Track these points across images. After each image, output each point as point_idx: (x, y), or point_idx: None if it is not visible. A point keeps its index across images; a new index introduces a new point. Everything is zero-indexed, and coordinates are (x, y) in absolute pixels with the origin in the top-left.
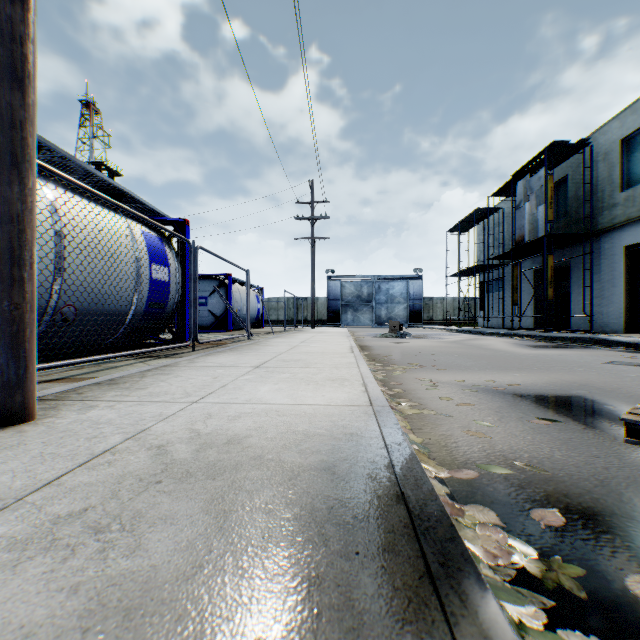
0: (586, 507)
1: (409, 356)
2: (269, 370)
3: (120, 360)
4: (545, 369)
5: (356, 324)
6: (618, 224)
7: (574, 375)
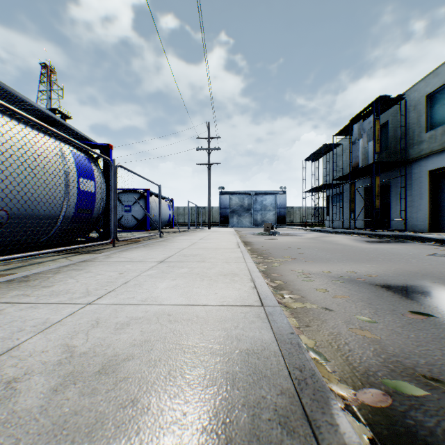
0: None
1: (281, 250)
2: (170, 265)
3: (48, 256)
4: (388, 260)
5: (240, 225)
6: (424, 155)
7: (413, 266)
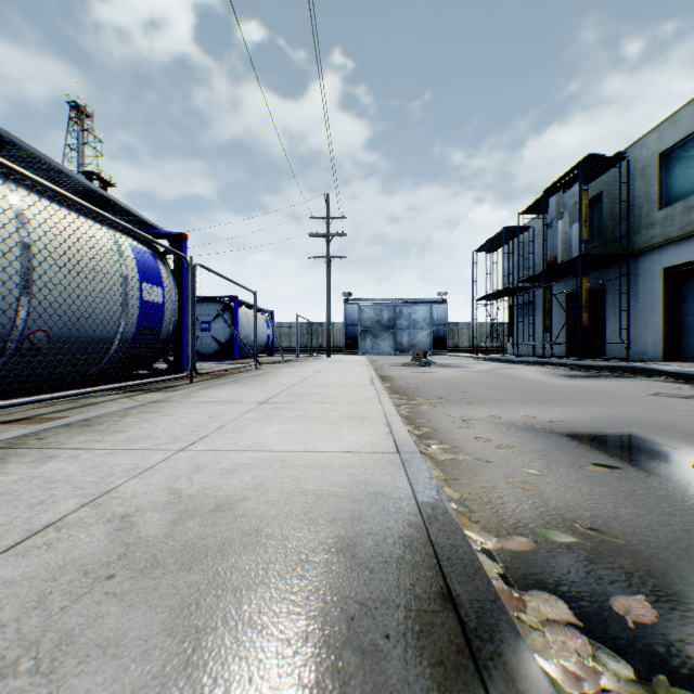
0: (677, 590)
1: (435, 388)
2: (277, 406)
3: (103, 395)
4: (587, 402)
5: (376, 351)
6: (656, 244)
7: (620, 409)
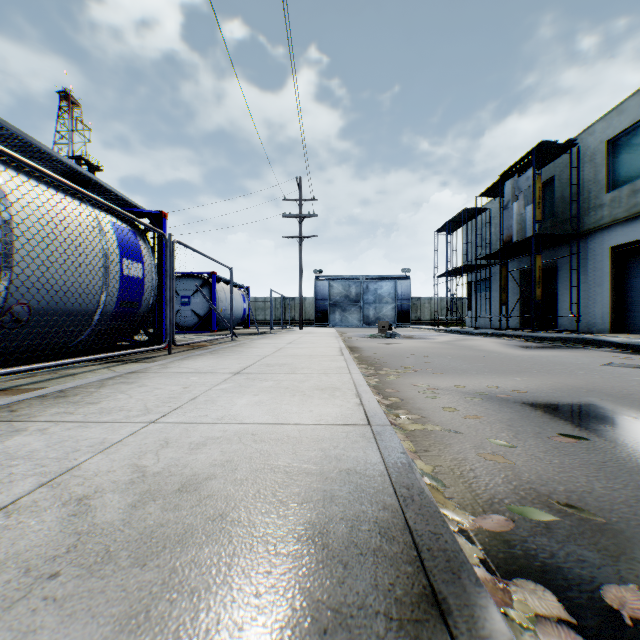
0: None
1: (401, 358)
2: (250, 377)
3: (83, 365)
4: (545, 372)
5: (344, 324)
6: (604, 225)
7: (577, 379)
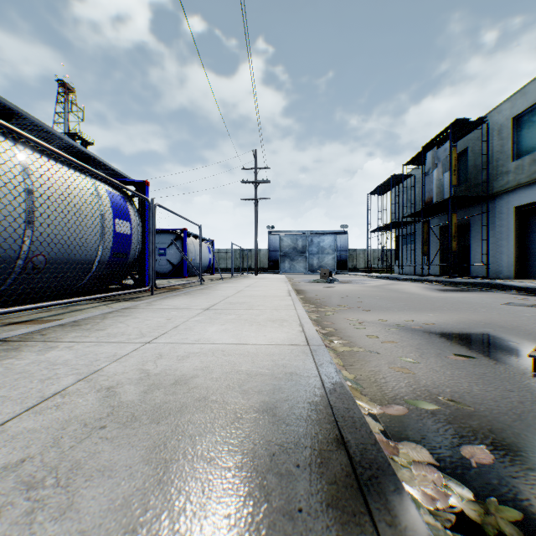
0: (510, 442)
1: (338, 299)
2: (217, 312)
3: (86, 303)
4: (454, 310)
5: (292, 271)
6: (510, 188)
7: (479, 315)
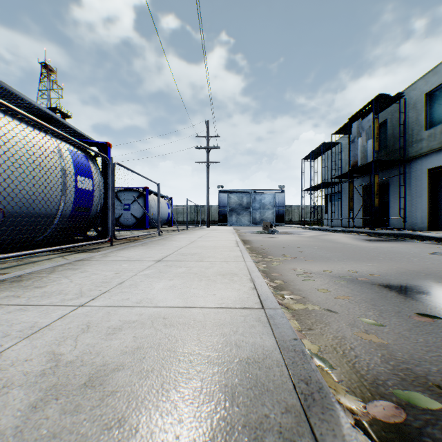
0: None
1: (281, 248)
2: (168, 264)
3: (45, 254)
4: (389, 259)
5: (238, 224)
6: (423, 153)
7: (415, 265)
